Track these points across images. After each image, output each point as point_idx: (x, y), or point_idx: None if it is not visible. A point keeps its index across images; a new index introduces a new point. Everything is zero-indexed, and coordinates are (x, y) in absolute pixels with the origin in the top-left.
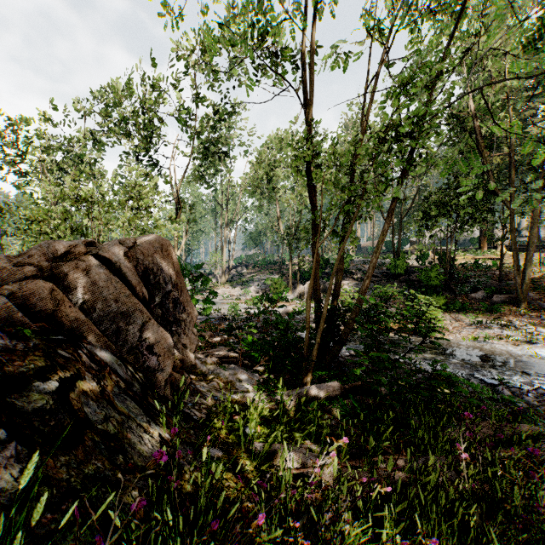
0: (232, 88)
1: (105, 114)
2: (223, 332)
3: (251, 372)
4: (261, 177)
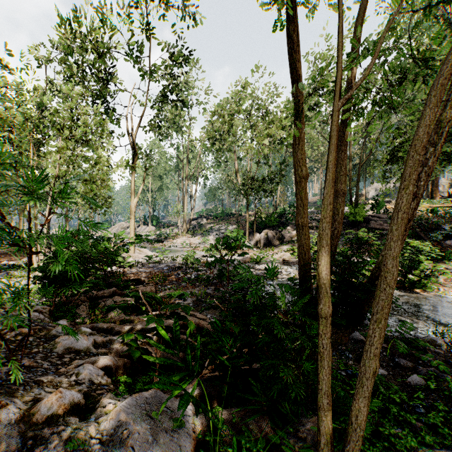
0: (188, 26)
1: (63, 62)
2: (172, 284)
3: (173, 421)
4: (218, 129)
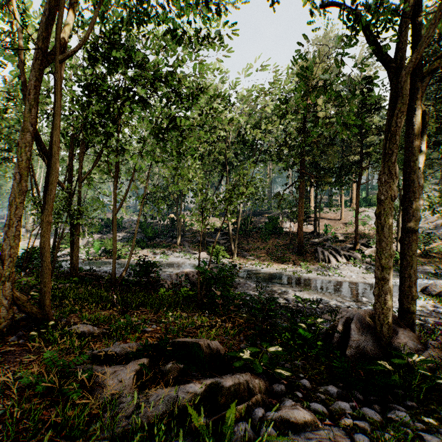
0: None
1: None
2: None
3: None
4: None
